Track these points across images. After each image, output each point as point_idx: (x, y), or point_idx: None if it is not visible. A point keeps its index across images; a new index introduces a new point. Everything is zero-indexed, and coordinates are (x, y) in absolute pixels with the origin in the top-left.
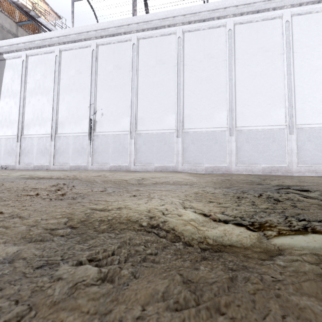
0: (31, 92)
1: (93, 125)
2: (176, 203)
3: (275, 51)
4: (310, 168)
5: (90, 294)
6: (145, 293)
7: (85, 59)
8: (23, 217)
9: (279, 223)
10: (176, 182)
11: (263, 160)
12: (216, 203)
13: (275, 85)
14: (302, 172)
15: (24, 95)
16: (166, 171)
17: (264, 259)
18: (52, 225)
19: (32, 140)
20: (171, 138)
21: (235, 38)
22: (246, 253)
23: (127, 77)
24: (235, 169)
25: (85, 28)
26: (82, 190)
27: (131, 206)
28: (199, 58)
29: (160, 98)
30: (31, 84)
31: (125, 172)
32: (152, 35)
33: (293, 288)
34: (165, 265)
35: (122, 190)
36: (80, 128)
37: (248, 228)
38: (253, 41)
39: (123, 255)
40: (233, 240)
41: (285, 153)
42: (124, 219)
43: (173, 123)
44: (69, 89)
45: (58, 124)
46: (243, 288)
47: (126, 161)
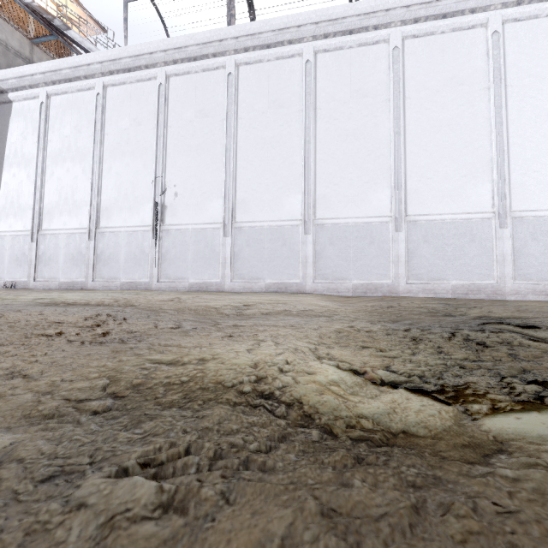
0: (55, 157)
1: (160, 213)
2: (304, 350)
3: (474, 84)
4: (536, 287)
5: (138, 539)
6: (247, 540)
7: (147, 100)
8: (30, 376)
9: (491, 387)
10: (303, 312)
11: (453, 273)
12: (374, 349)
13: (474, 143)
14: (521, 293)
15: (43, 163)
16: (285, 292)
17: (473, 463)
18: (80, 391)
19: (58, 238)
20: (294, 234)
21: (404, 63)
22: (437, 450)
23: (219, 131)
24: (405, 288)
25: (147, 47)
26: (139, 326)
27: (224, 356)
28: (343, 96)
29: (275, 166)
30: (56, 143)
31: (214, 293)
32: (262, 58)
33: (540, 530)
34: (285, 477)
35: (209, 327)
36: (139, 217)
37: (436, 397)
38: (437, 67)
39: (206, 455)
40: (409, 421)
41: (492, 260)
42: (210, 381)
43: (298, 209)
44: (119, 152)
45: (101, 211)
46: (440, 528)
47: (217, 274)
